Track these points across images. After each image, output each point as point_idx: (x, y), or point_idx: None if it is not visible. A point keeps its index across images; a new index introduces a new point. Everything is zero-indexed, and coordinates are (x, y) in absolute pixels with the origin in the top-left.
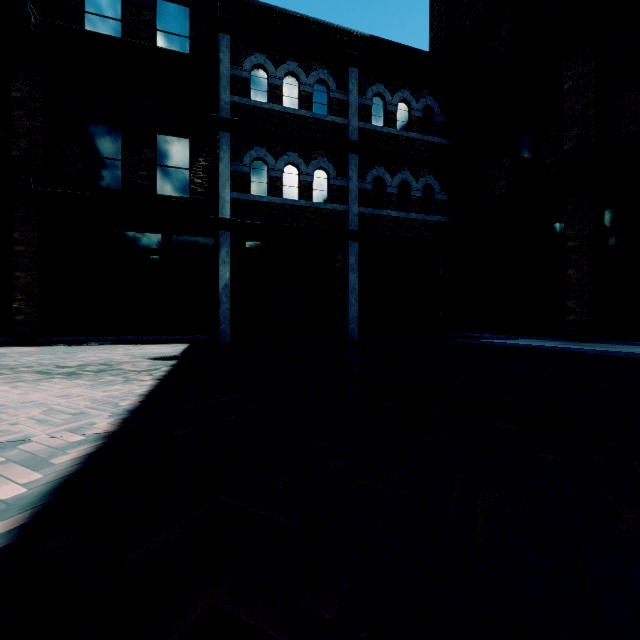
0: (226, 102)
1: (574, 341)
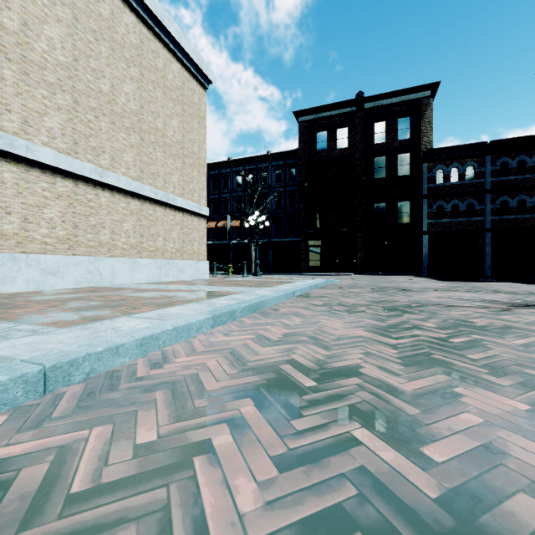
0: (426, 188)
1: None
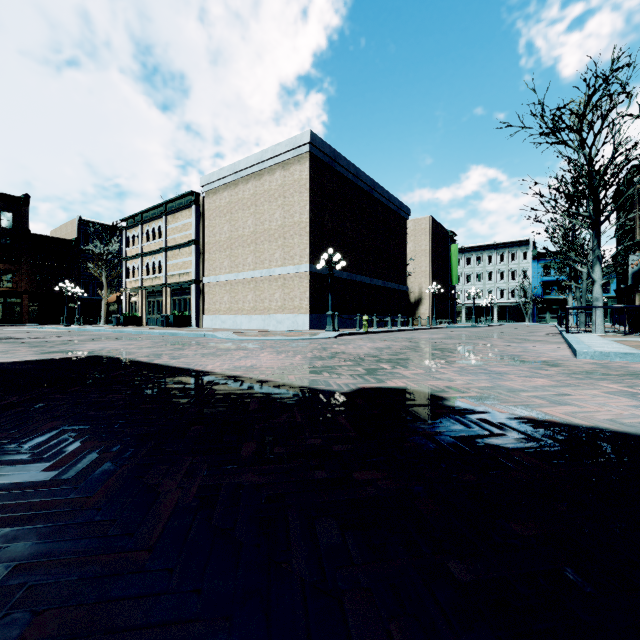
0: None
1: None
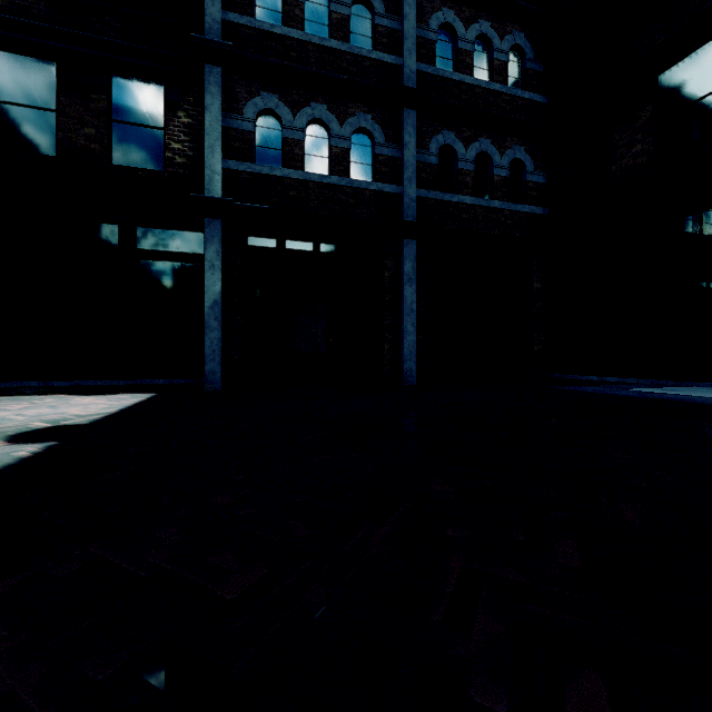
0: (215, 19)
1: None
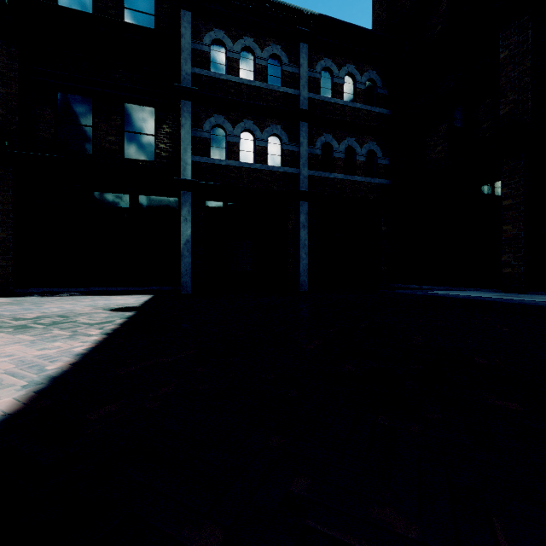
0: (187, 73)
1: (510, 292)
